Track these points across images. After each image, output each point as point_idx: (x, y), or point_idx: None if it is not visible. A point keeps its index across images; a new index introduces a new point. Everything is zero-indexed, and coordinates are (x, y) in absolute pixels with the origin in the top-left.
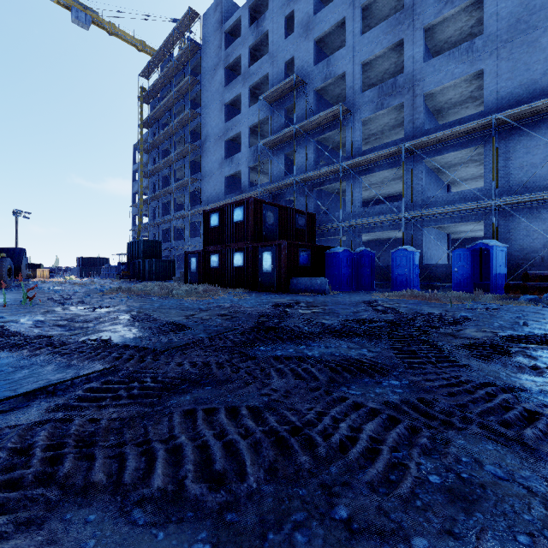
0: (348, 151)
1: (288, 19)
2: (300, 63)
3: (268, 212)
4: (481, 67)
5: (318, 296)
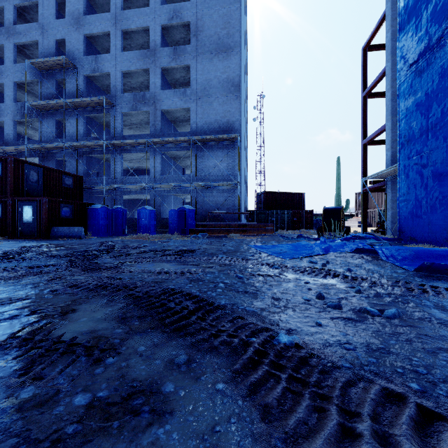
0: (113, 132)
1: (61, 2)
2: (72, 48)
3: (31, 171)
4: (190, 106)
5: (72, 240)
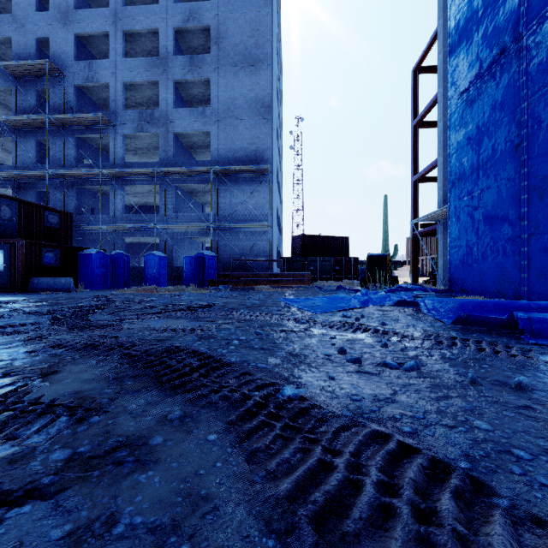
0: (112, 159)
1: None
2: (58, 49)
3: (3, 206)
4: (210, 129)
5: (58, 294)
